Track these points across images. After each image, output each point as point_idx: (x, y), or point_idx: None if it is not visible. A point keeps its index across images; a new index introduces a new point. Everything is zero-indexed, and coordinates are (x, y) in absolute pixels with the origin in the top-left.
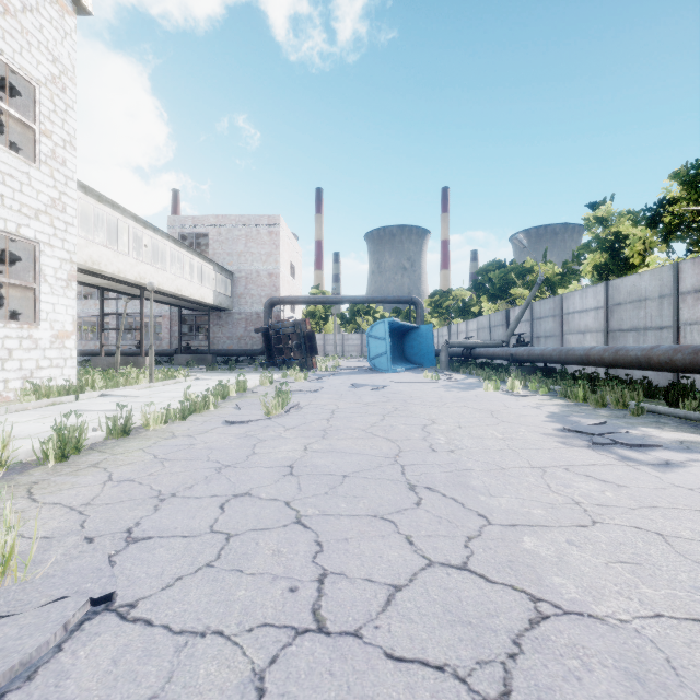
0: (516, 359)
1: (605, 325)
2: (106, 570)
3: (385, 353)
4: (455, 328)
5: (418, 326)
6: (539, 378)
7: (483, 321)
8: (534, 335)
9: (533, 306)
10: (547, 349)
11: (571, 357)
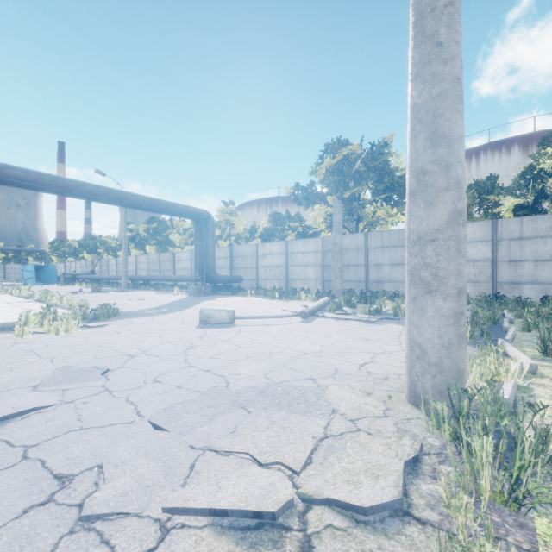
0: (90, 279)
1: (117, 269)
2: (38, 290)
3: (33, 278)
4: (69, 265)
5: (48, 265)
6: (90, 283)
7: (84, 263)
8: (102, 271)
9: (101, 260)
10: (96, 276)
11: (100, 278)
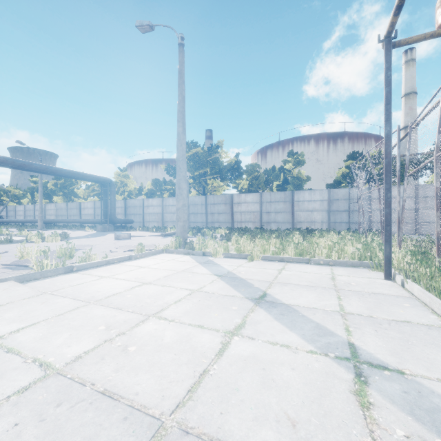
0: None
1: (24, 214)
2: None
3: None
4: None
5: None
6: (3, 225)
7: None
8: (8, 215)
9: (8, 207)
10: (7, 220)
11: (11, 221)
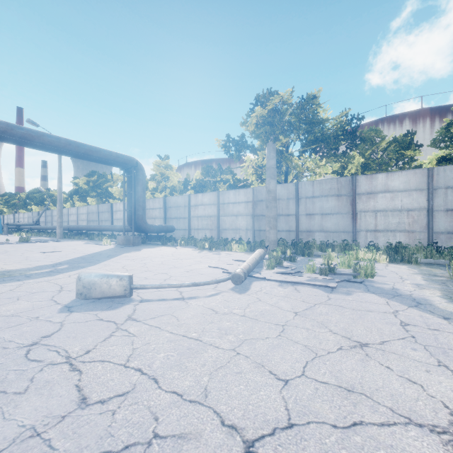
0: (32, 229)
1: None
2: None
3: None
4: (18, 216)
5: None
6: (30, 233)
7: (30, 214)
8: (46, 221)
9: (46, 212)
10: (38, 226)
11: (41, 228)
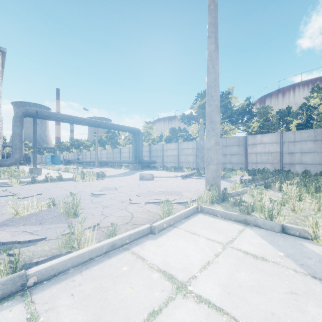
0: (77, 162)
1: (90, 157)
2: None
3: (50, 161)
4: (65, 155)
5: (56, 155)
6: (78, 164)
7: (73, 154)
8: (82, 158)
9: (82, 153)
10: (81, 161)
11: (83, 161)
